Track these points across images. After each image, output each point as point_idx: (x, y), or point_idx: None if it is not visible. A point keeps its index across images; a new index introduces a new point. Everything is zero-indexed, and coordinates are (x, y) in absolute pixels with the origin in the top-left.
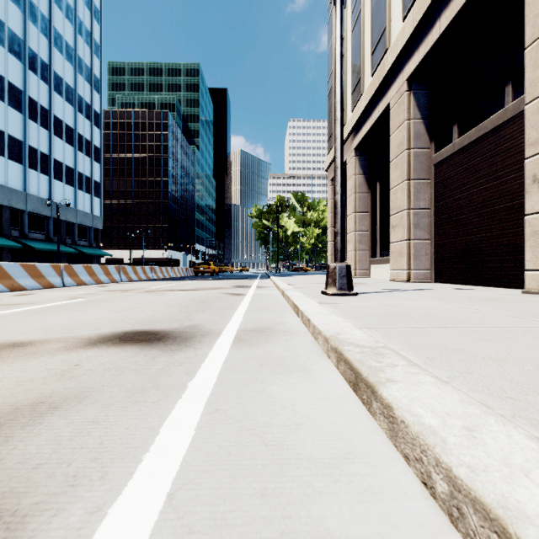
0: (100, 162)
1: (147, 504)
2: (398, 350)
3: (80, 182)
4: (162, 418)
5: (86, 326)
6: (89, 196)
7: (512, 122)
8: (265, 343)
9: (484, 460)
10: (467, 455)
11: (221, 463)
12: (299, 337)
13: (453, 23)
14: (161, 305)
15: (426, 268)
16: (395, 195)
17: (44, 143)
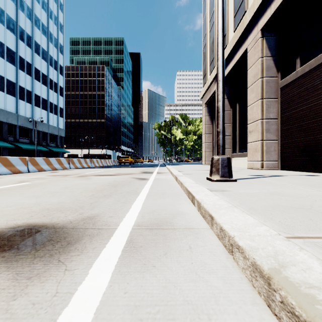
0: (63, 96)
1: None
2: None
3: (51, 108)
4: None
5: None
6: (56, 116)
7: None
8: (163, 256)
9: None
10: None
11: None
12: (203, 241)
13: None
14: (80, 189)
15: (274, 160)
16: (251, 110)
17: (28, 84)
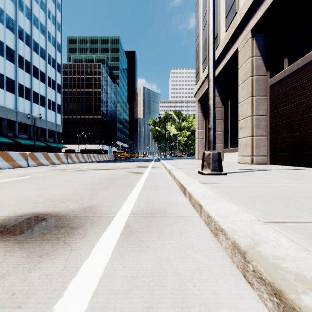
0: (61, 93)
1: None
2: None
3: (49, 104)
4: None
5: None
6: (54, 113)
7: None
8: (156, 238)
9: None
10: None
11: None
12: (192, 227)
13: None
14: (79, 182)
15: (264, 154)
16: (242, 107)
17: (27, 82)
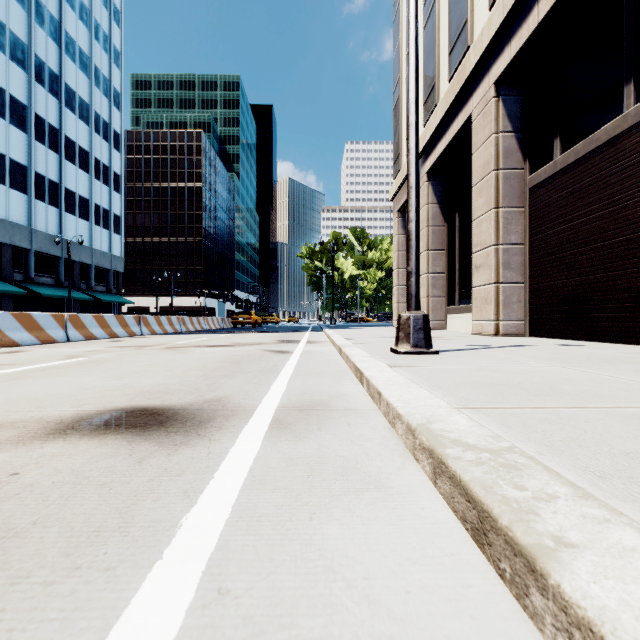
0: (121, 192)
1: None
2: (536, 455)
3: (96, 215)
4: (109, 619)
5: (66, 400)
6: (107, 233)
7: (634, 131)
8: (316, 430)
9: None
10: None
11: None
12: (366, 419)
13: (556, 7)
14: (180, 367)
15: (519, 318)
16: (479, 228)
17: (53, 169)
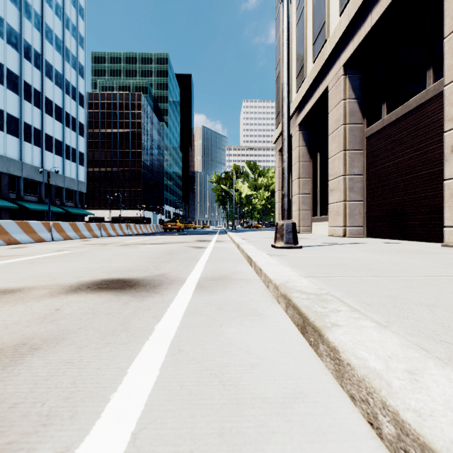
0: (84, 136)
1: (113, 444)
2: (340, 297)
3: (67, 153)
4: (131, 358)
5: (69, 275)
6: (75, 165)
7: (433, 101)
8: (223, 289)
9: (429, 404)
10: (413, 399)
11: (182, 403)
12: (252, 284)
13: (382, 17)
14: (134, 256)
15: (359, 225)
16: (333, 164)
17: (37, 120)
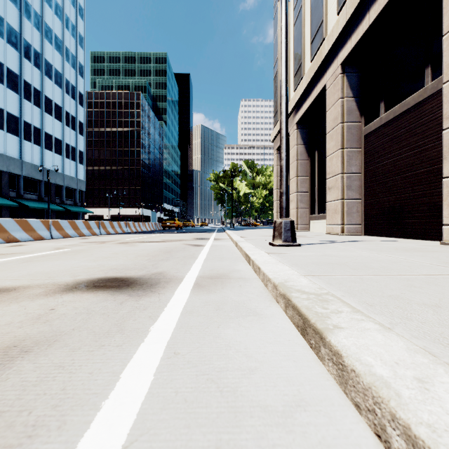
0: (84, 135)
1: None
2: (341, 297)
3: (67, 151)
4: (124, 362)
5: (65, 273)
6: (74, 163)
7: (431, 99)
8: (221, 288)
9: (443, 417)
10: (425, 411)
11: (177, 411)
12: (250, 283)
13: (380, 15)
14: (132, 254)
15: (357, 223)
16: (331, 162)
17: (36, 119)
